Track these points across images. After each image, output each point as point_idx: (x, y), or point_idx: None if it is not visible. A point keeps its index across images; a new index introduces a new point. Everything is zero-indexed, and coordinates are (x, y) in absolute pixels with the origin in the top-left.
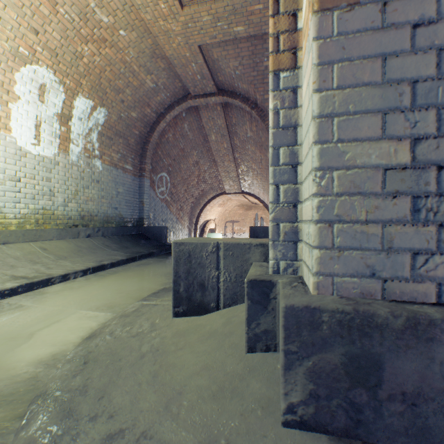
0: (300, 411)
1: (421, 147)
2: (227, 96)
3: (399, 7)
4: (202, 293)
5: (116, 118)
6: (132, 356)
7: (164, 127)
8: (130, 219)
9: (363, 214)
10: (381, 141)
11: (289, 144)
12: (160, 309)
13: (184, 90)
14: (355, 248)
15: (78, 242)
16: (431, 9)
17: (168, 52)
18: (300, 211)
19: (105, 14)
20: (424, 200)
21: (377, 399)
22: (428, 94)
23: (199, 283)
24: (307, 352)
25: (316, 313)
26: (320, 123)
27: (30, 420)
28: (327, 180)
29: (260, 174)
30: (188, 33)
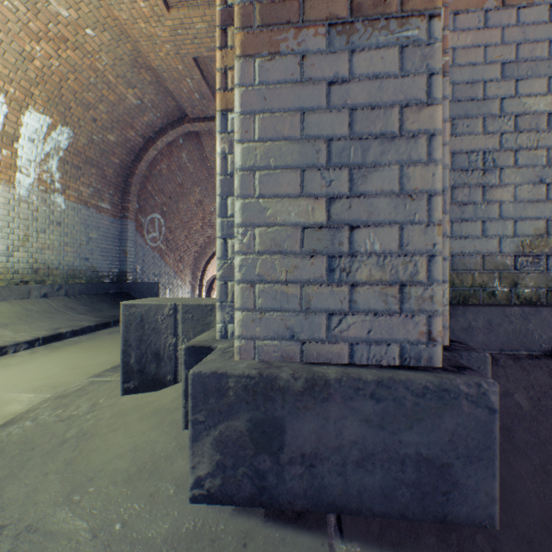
0: (207, 484)
1: (336, 206)
2: None
3: (317, 62)
4: (158, 365)
5: (85, 141)
6: (50, 444)
7: (155, 155)
8: (107, 273)
9: (284, 274)
10: (301, 198)
11: None
12: (112, 386)
13: (180, 111)
14: (276, 309)
15: (28, 304)
16: (344, 68)
17: (155, 62)
18: None
19: (64, 7)
20: (339, 260)
21: (280, 464)
22: (342, 153)
23: (154, 352)
24: (215, 420)
25: (223, 379)
26: (242, 176)
27: None
28: (250, 238)
29: None
30: (178, 41)
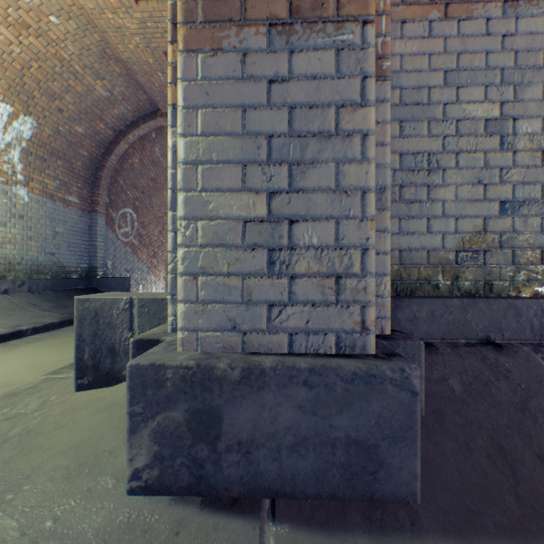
0: (145, 476)
1: (276, 201)
2: None
3: (258, 60)
4: (113, 360)
5: (51, 132)
6: None
7: (127, 149)
8: (75, 269)
9: (226, 266)
10: (242, 192)
11: None
12: (67, 383)
13: (152, 105)
14: (219, 301)
15: None
16: (284, 67)
17: (124, 54)
18: None
19: None
20: (279, 253)
21: (217, 452)
22: (282, 150)
23: (109, 347)
24: (153, 412)
25: (162, 371)
26: (185, 169)
27: None
28: (193, 230)
29: None
30: (148, 34)
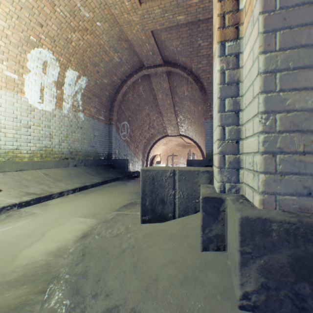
0: (253, 298)
1: None
2: (171, 66)
3: None
4: (162, 206)
5: (93, 84)
6: (116, 251)
7: (126, 89)
8: (102, 154)
9: (301, 147)
10: None
11: (233, 96)
12: (130, 217)
13: (140, 63)
14: (294, 173)
15: (68, 170)
16: None
17: (130, 36)
18: (241, 146)
19: (87, 11)
20: None
21: None
22: None
23: (160, 199)
24: (259, 252)
25: (267, 223)
26: (265, 77)
27: (50, 295)
28: (271, 121)
29: (193, 122)
30: (144, 22)
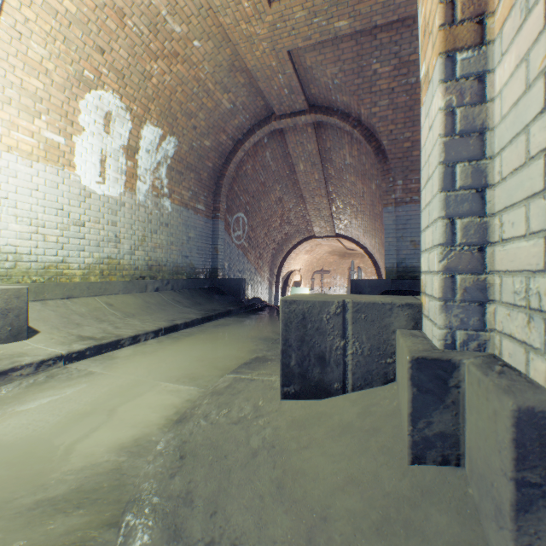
0: None
1: None
2: (321, 113)
3: None
4: (322, 369)
5: (187, 148)
6: (240, 453)
7: (242, 157)
8: (202, 270)
9: None
10: None
11: (471, 158)
12: (260, 387)
13: (267, 110)
14: None
15: (146, 297)
16: None
17: (250, 63)
18: (489, 257)
19: (178, 23)
20: None
21: None
22: None
23: (317, 355)
24: None
25: None
26: None
27: (128, 538)
28: None
29: (361, 212)
30: (275, 36)
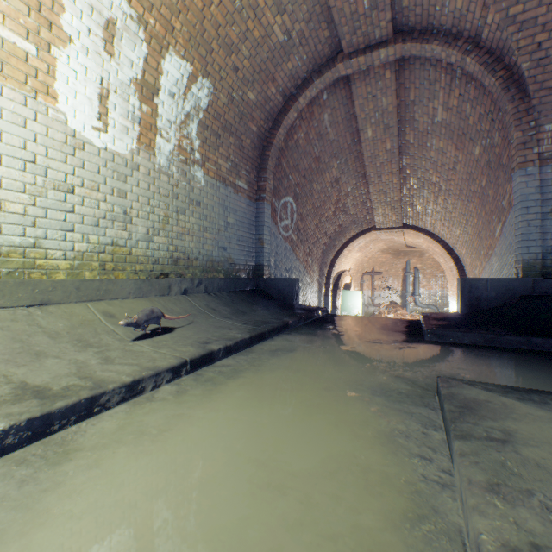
0: None
1: None
2: (412, 40)
3: None
4: None
5: (225, 100)
6: None
7: (293, 121)
8: (243, 266)
9: None
10: None
11: None
12: None
13: (332, 46)
14: None
15: (168, 302)
16: None
17: None
18: None
19: None
20: None
21: None
22: None
23: None
24: None
25: None
26: None
27: None
28: None
29: (446, 191)
30: None
